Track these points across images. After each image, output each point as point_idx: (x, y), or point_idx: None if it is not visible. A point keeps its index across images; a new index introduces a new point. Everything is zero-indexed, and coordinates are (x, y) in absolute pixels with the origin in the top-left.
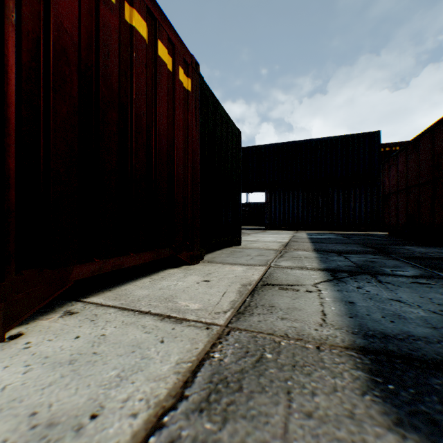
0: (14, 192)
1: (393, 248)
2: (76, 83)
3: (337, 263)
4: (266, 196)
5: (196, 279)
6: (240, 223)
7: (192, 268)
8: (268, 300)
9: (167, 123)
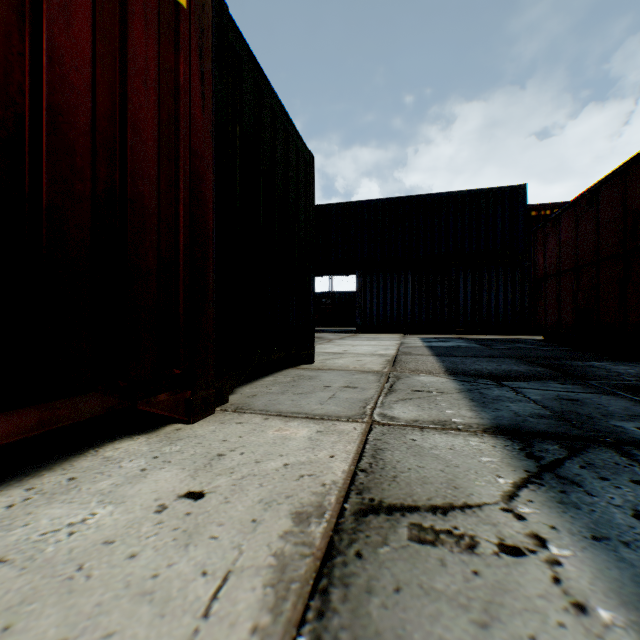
0: None
1: (578, 367)
2: None
3: (510, 407)
4: (358, 281)
5: (167, 485)
6: (313, 322)
7: (183, 436)
8: (387, 639)
9: (93, 45)
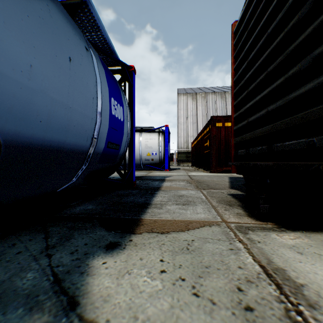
0: (217, 158)
1: None
2: (224, 142)
3: None
4: None
5: None
6: None
7: None
8: None
9: None
